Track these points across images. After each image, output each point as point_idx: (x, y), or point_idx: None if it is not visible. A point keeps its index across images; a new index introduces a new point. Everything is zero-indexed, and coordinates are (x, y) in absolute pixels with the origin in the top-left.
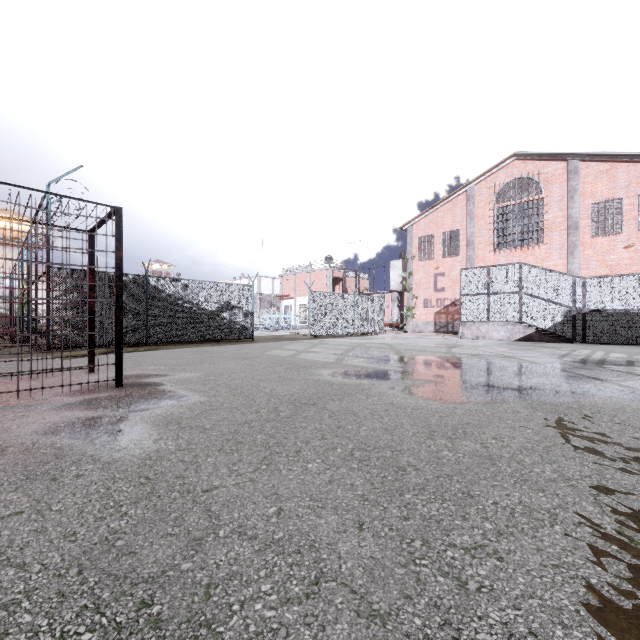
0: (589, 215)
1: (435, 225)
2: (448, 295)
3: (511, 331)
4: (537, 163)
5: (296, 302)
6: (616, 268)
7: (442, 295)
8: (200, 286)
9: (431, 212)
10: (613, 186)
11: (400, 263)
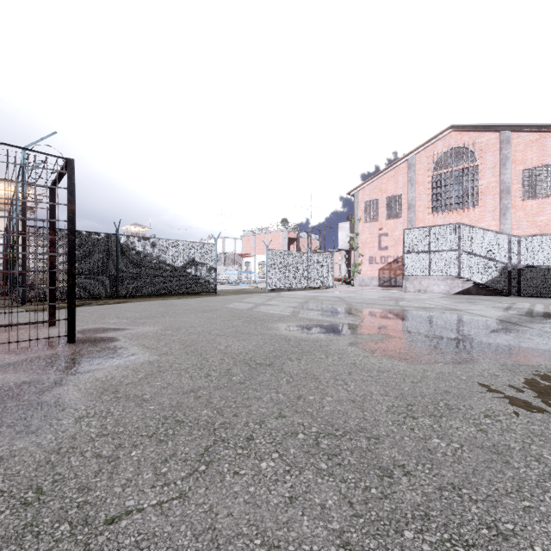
0: (520, 180)
1: (379, 191)
2: (391, 253)
3: (450, 285)
4: (472, 134)
5: (256, 260)
6: (545, 228)
7: (386, 253)
8: (167, 244)
9: (376, 179)
10: (542, 154)
11: (347, 225)
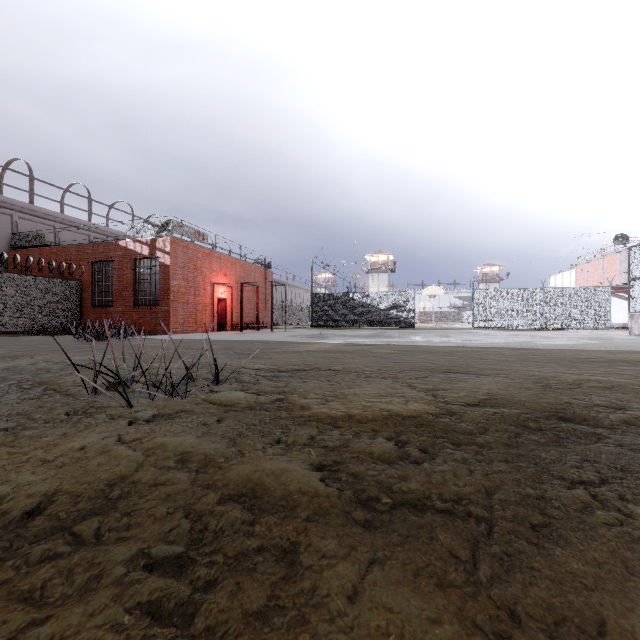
0: None
1: None
2: None
3: None
4: None
5: None
6: None
7: None
8: (376, 295)
9: None
10: None
11: None
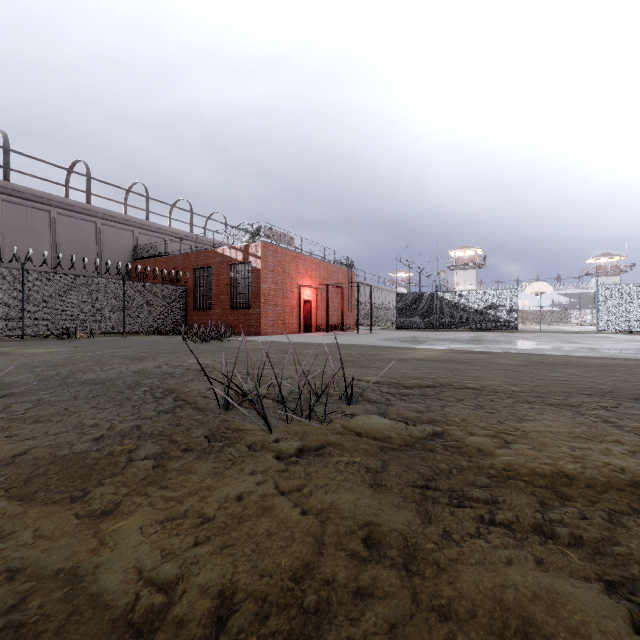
0: None
1: None
2: None
3: None
4: None
5: None
6: None
7: None
8: (470, 294)
9: None
10: None
11: None
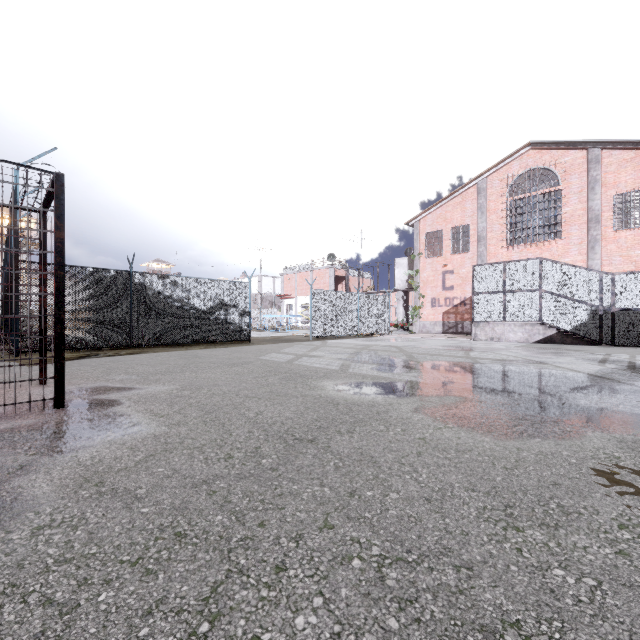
0: (612, 207)
1: (443, 220)
2: (457, 294)
3: (529, 332)
4: (554, 152)
5: (297, 302)
6: None
7: (451, 294)
8: (191, 283)
9: (439, 206)
10: (638, 175)
11: (406, 261)
